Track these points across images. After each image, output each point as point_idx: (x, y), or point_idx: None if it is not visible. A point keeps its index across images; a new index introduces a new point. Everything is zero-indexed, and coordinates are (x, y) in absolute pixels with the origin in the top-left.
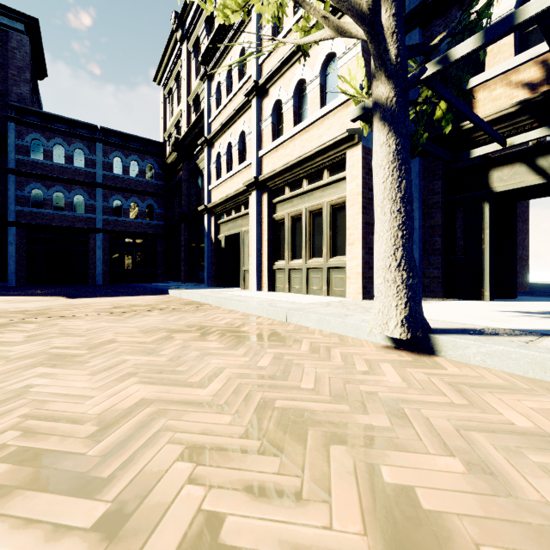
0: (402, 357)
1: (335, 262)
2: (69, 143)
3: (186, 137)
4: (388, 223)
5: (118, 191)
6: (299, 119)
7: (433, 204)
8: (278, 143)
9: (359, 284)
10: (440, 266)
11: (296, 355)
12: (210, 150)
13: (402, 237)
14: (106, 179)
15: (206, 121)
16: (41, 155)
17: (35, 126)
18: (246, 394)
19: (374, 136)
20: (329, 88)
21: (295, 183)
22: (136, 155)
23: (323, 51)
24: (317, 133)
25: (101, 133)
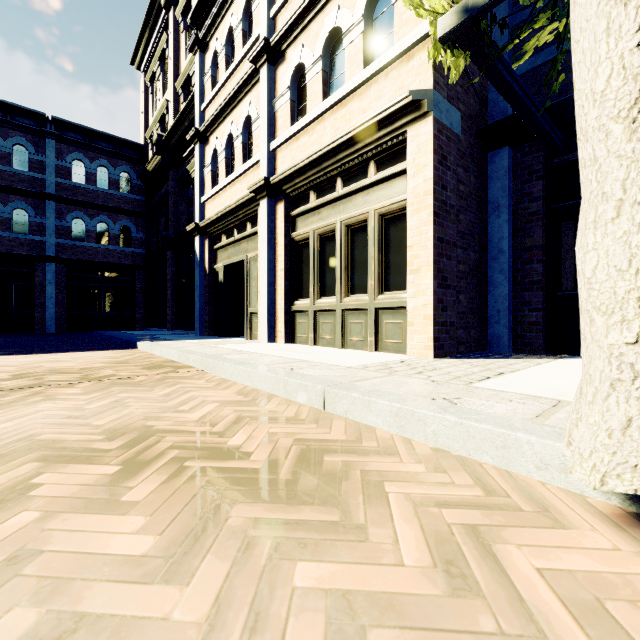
0: None
1: (388, 300)
2: (4, 135)
3: (173, 133)
4: None
5: (78, 206)
6: (331, 91)
7: (530, 216)
8: (300, 126)
9: (429, 334)
10: (541, 307)
11: (407, 613)
12: (204, 148)
13: None
14: (62, 189)
15: (198, 107)
16: None
17: None
18: None
19: None
20: (378, 38)
21: (324, 185)
22: (105, 160)
23: None
24: (359, 106)
25: (54, 126)
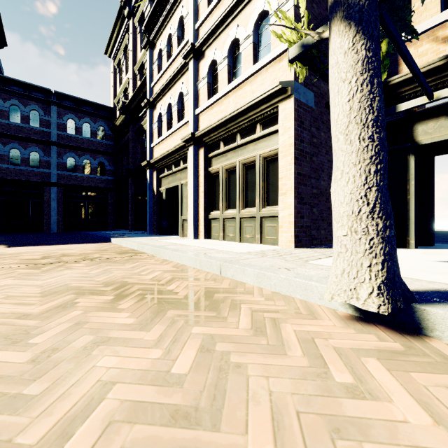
0: (383, 340)
1: (267, 212)
2: (24, 104)
3: (132, 101)
4: (356, 155)
5: (71, 149)
6: (233, 78)
7: None
8: (214, 100)
9: (292, 233)
10: None
11: (234, 339)
12: (153, 111)
13: (376, 173)
14: (61, 138)
15: (149, 85)
16: None
17: None
18: None
19: (332, 45)
20: (262, 46)
21: (229, 138)
22: (88, 118)
23: (256, 10)
24: (250, 89)
25: (56, 97)
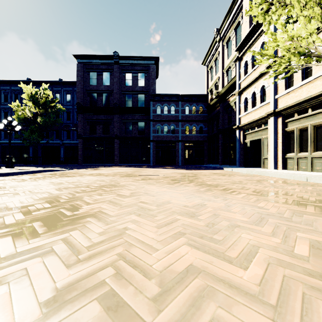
0: None
1: None
2: (169, 104)
3: (223, 90)
4: None
5: (187, 122)
6: (305, 75)
7: None
8: (290, 90)
9: None
10: None
11: (321, 188)
12: (240, 97)
13: None
14: (183, 117)
15: (238, 82)
16: (160, 112)
17: (158, 101)
18: (310, 192)
19: None
20: None
21: (302, 111)
22: (194, 104)
23: None
24: (320, 83)
25: (181, 97)
